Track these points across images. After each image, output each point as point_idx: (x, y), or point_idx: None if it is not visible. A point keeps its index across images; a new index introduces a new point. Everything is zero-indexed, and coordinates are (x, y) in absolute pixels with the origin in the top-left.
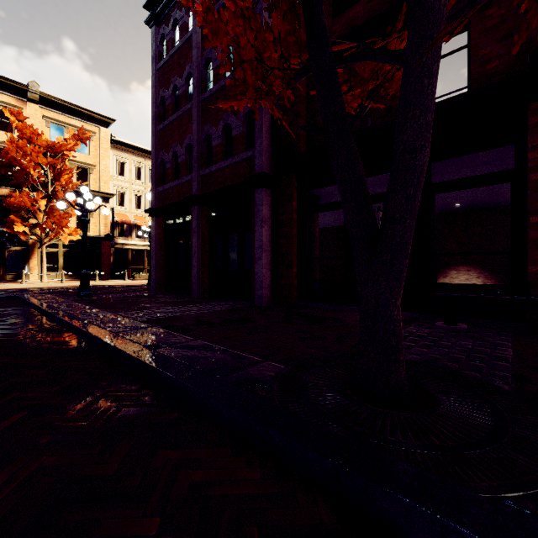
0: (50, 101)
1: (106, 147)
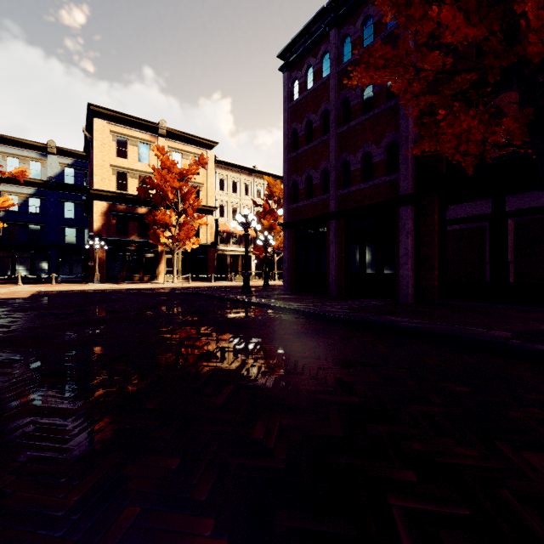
0: (173, 133)
1: (211, 167)
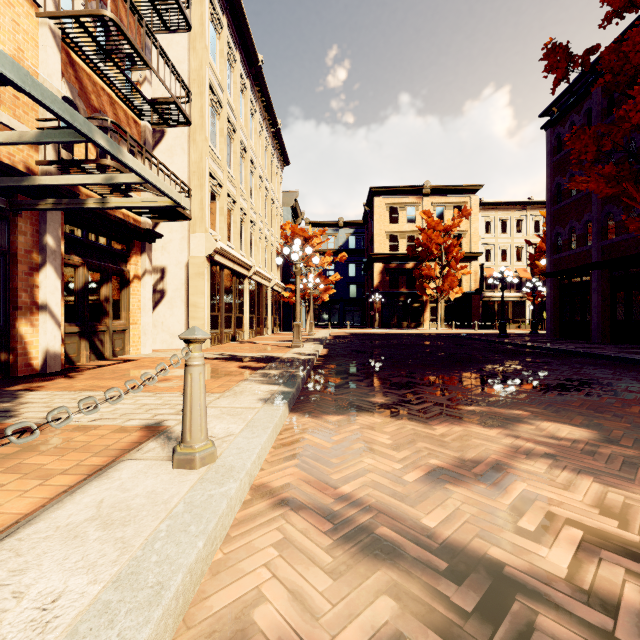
0: (436, 190)
1: (475, 212)
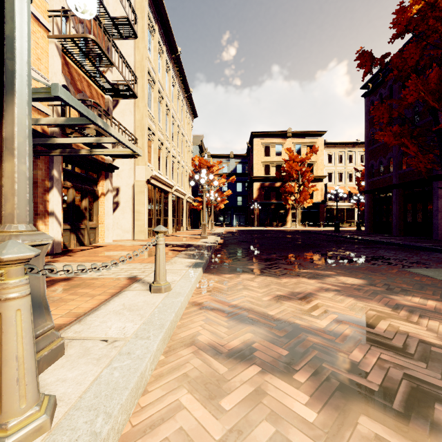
0: (295, 134)
1: (321, 149)
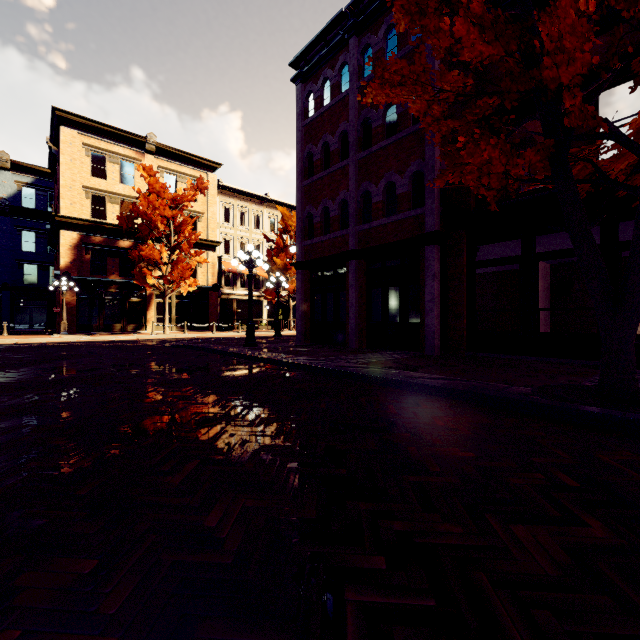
0: (165, 150)
1: (213, 193)
